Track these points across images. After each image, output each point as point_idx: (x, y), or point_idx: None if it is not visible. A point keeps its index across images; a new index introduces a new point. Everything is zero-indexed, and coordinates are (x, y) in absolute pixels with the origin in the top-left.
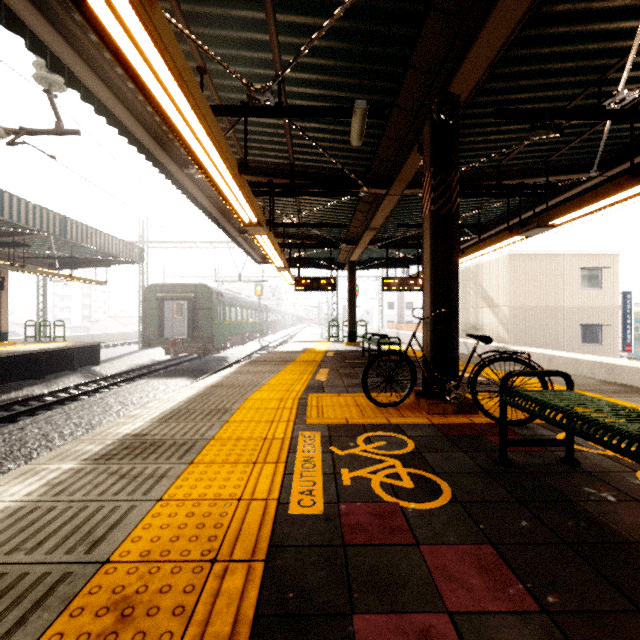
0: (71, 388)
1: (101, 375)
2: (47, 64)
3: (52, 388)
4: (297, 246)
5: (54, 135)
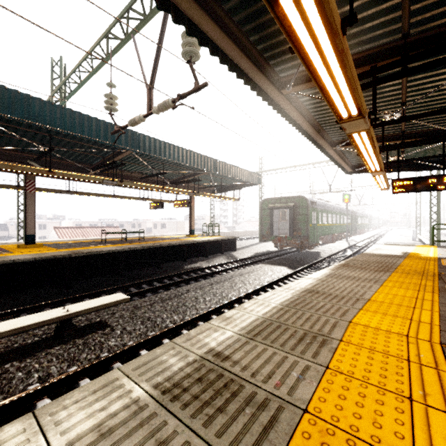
0: (218, 265)
1: (236, 258)
2: (172, 17)
3: (210, 264)
4: (395, 147)
5: (193, 92)
